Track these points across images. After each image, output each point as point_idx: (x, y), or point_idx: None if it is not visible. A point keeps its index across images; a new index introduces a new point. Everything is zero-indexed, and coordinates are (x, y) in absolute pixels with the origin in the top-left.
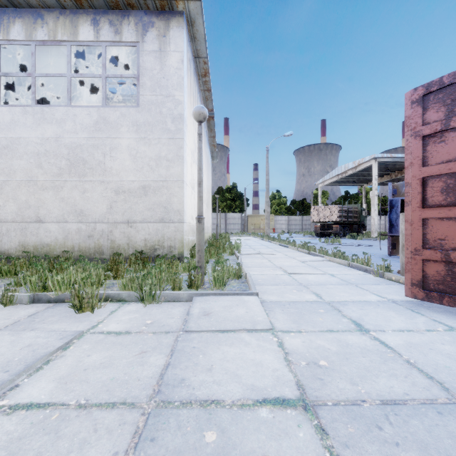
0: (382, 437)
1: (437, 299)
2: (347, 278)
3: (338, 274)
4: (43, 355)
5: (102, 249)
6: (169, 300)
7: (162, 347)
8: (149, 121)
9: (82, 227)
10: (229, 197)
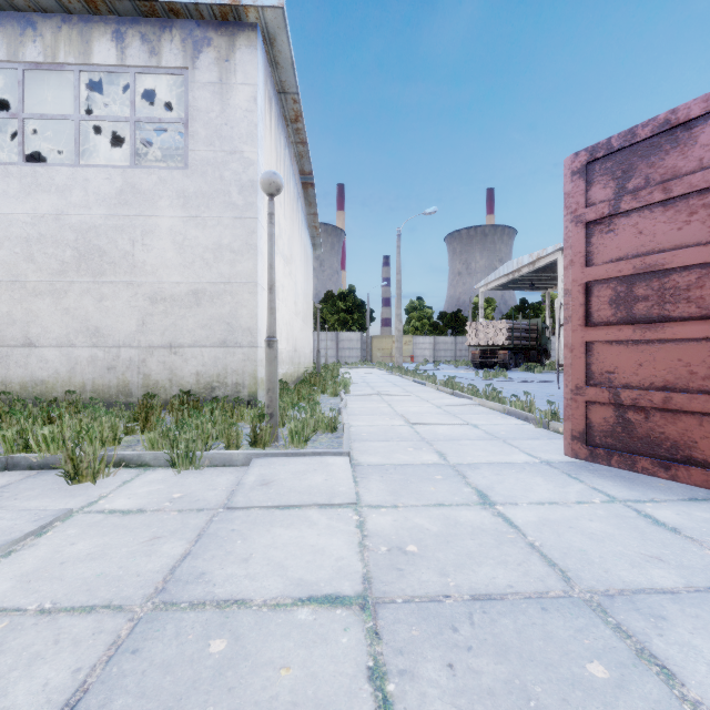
0: (454, 640)
1: (604, 459)
2: (495, 430)
3: (484, 425)
4: (1, 544)
5: (130, 388)
6: (217, 464)
7: (185, 530)
8: (203, 191)
9: (98, 354)
10: (342, 306)
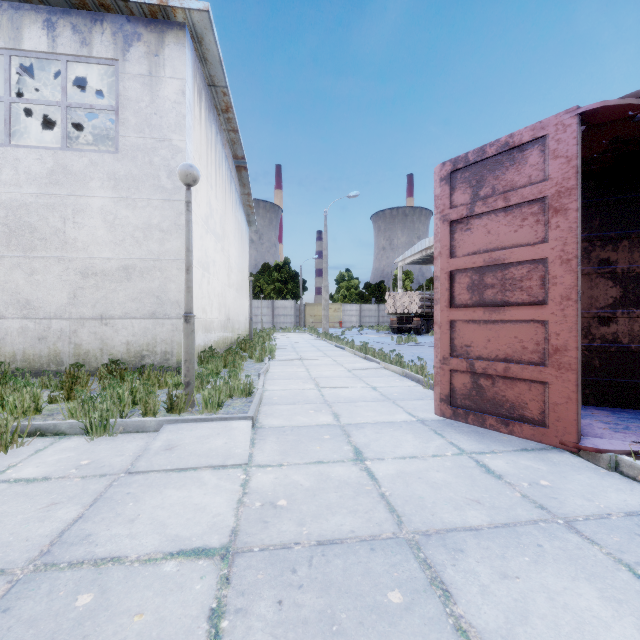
0: (290, 580)
1: (463, 417)
2: (390, 391)
3: (382, 387)
4: None
5: (62, 358)
6: (131, 430)
7: (84, 495)
8: (133, 174)
9: (28, 325)
10: (278, 277)
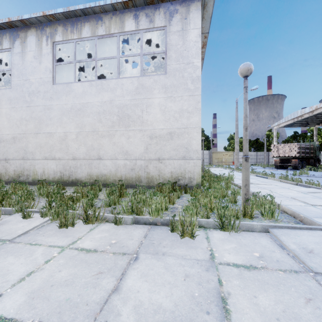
0: None
1: None
2: None
3: None
4: (217, 293)
5: (141, 179)
6: (244, 229)
7: (319, 294)
8: (174, 84)
9: (127, 163)
10: None
